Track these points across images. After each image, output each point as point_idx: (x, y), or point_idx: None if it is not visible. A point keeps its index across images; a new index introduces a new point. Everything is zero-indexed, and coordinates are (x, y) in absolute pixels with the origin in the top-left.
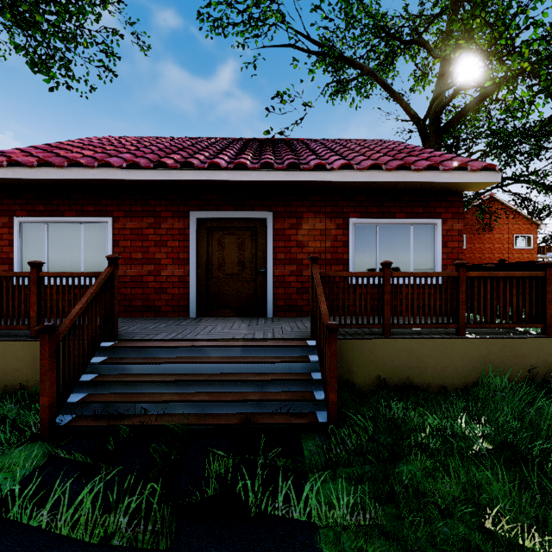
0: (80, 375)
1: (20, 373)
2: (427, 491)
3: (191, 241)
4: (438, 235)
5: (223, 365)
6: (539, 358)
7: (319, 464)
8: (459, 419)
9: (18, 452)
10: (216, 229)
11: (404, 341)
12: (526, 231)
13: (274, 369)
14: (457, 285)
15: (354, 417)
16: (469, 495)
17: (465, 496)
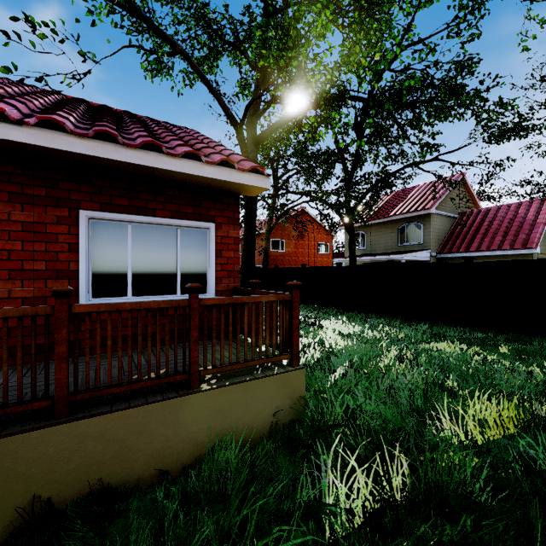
0: None
1: None
2: None
3: None
4: (212, 242)
5: None
6: (285, 396)
7: None
8: None
9: None
10: None
11: (92, 420)
12: (326, 240)
13: None
14: (189, 317)
15: None
16: None
17: None
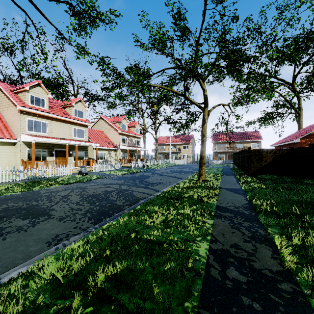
0: None
1: None
2: None
3: None
4: None
5: None
6: None
7: None
8: None
9: None
10: None
11: None
12: None
13: None
14: None
15: None
16: None
17: None
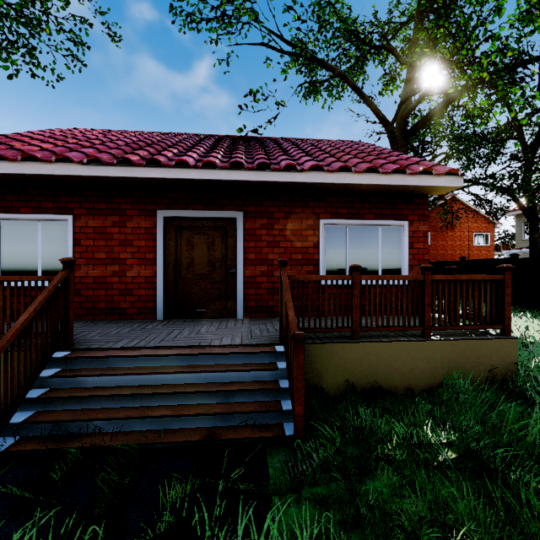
0: (26, 392)
1: None
2: (393, 512)
3: (159, 241)
4: (405, 236)
5: (187, 375)
6: (499, 358)
7: (284, 484)
8: (425, 426)
9: None
10: (185, 229)
11: (372, 344)
12: (484, 229)
13: (241, 378)
14: (423, 288)
15: (322, 429)
16: (435, 514)
17: (431, 516)
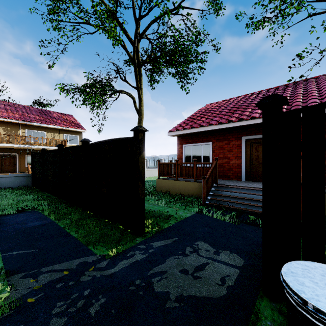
0: (209, 192)
1: (191, 191)
2: None
3: (243, 149)
4: None
5: (255, 195)
6: None
7: None
8: None
9: (198, 206)
10: (254, 143)
11: None
12: None
13: None
14: None
15: None
16: None
17: None
